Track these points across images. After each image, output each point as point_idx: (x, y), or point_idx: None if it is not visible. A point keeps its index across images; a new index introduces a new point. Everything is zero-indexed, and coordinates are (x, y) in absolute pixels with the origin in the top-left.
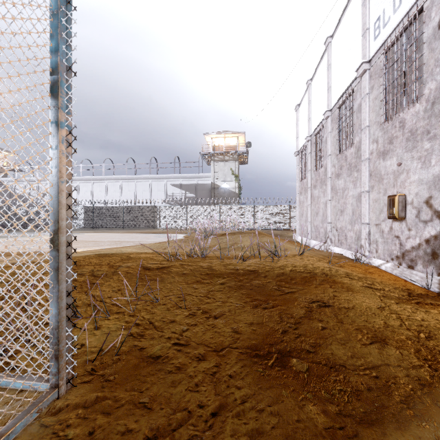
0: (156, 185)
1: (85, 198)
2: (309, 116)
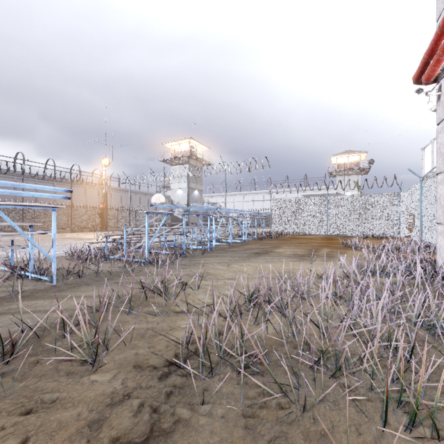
0: (290, 196)
1: (238, 207)
2: (432, 160)
